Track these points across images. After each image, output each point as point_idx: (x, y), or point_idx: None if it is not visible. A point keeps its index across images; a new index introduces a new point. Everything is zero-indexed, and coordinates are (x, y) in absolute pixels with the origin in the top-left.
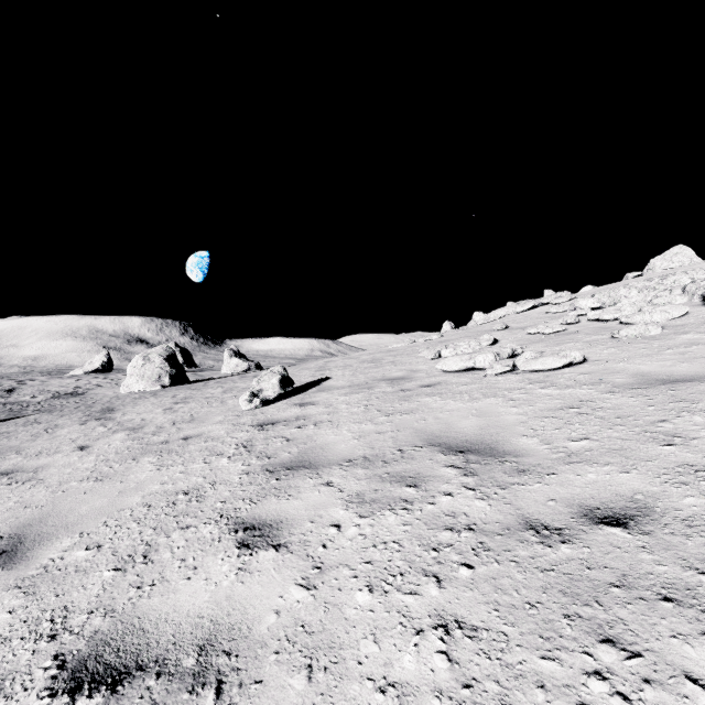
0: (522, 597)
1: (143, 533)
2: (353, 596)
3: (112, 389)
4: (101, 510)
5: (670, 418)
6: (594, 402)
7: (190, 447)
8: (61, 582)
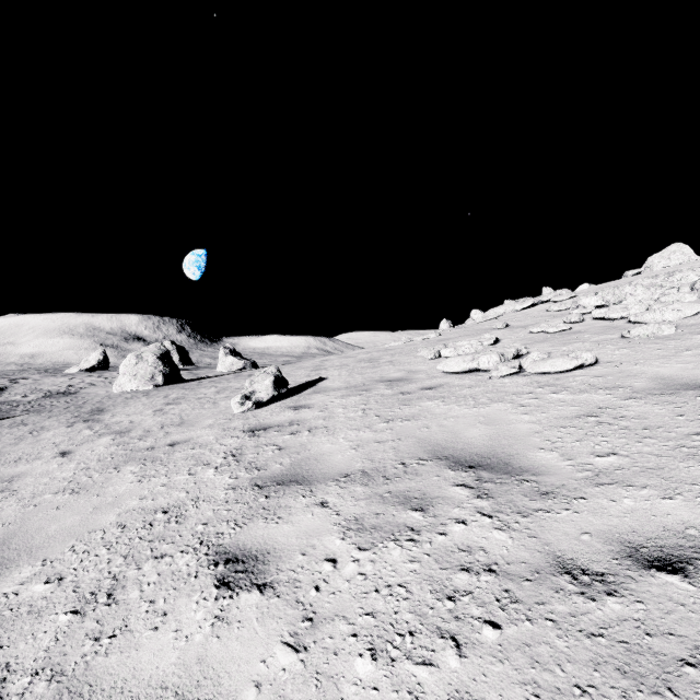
0: (568, 676)
1: (112, 563)
2: (351, 664)
3: (105, 388)
4: (71, 531)
5: None
6: (614, 410)
7: (175, 455)
8: (9, 627)
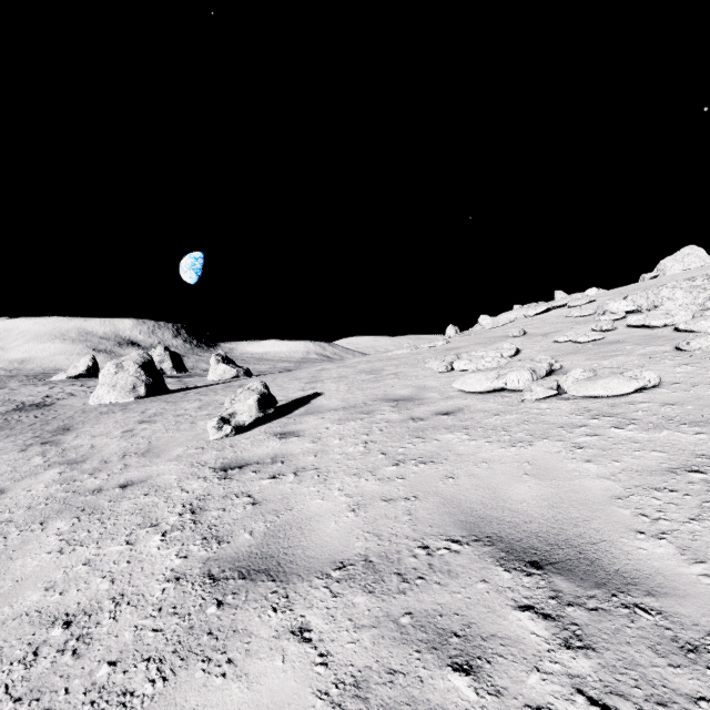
0: None
1: None
2: None
3: (84, 399)
4: None
5: None
6: None
7: (122, 505)
8: None
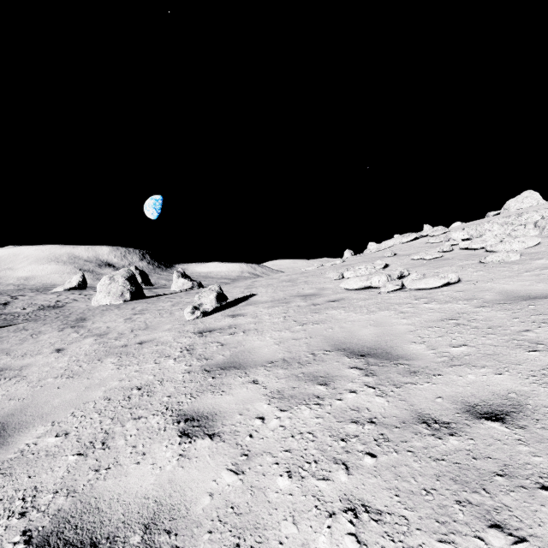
0: (419, 484)
1: (103, 423)
2: (274, 481)
3: (85, 303)
4: (70, 402)
5: (532, 328)
6: (469, 315)
7: (144, 350)
8: (33, 464)
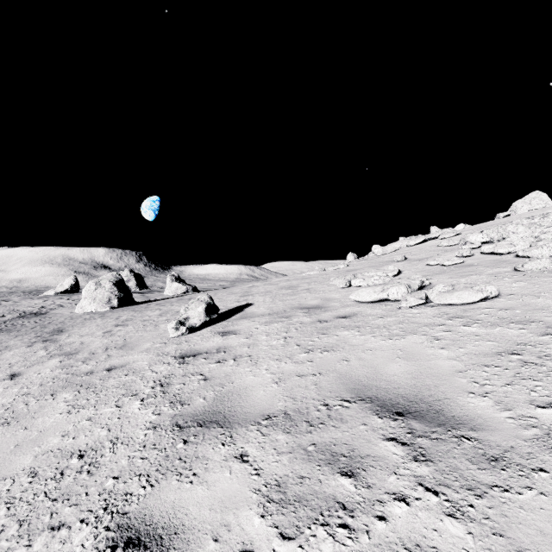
0: None
1: (4, 533)
2: None
3: (71, 309)
4: None
5: None
6: (535, 347)
7: (109, 382)
8: None
